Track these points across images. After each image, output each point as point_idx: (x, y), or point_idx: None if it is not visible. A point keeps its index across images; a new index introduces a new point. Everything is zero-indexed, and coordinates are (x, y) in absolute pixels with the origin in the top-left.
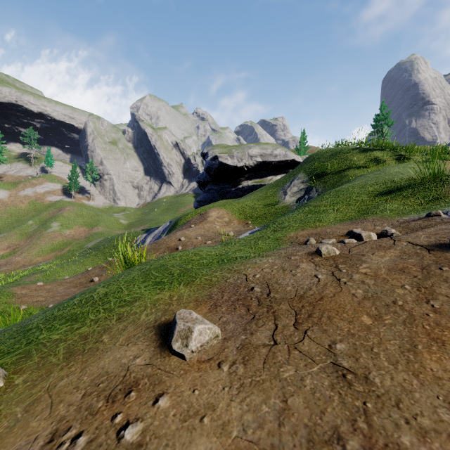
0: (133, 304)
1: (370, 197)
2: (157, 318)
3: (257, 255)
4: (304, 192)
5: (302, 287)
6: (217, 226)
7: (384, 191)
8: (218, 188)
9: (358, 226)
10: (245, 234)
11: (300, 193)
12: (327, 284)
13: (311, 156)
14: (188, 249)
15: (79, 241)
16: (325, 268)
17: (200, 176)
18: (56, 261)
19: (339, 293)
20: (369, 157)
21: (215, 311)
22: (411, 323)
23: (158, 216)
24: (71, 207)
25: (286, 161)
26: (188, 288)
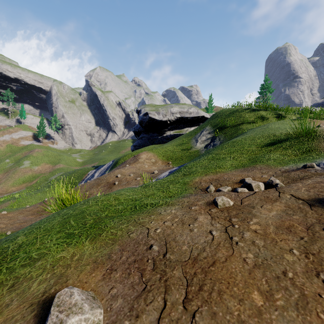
0: (35, 264)
1: (258, 147)
2: (47, 288)
3: (164, 203)
4: (210, 140)
5: (197, 246)
6: (146, 165)
7: (268, 143)
8: (148, 136)
9: (249, 173)
10: (166, 172)
11: (207, 141)
12: (220, 243)
13: (215, 114)
14: (110, 193)
15: (45, 175)
16: (219, 222)
17: (135, 127)
18: (27, 190)
19: (231, 257)
20: (257, 115)
21: (108, 279)
22: (304, 307)
23: (105, 156)
24: (39, 149)
25: (198, 117)
26: (92, 244)
